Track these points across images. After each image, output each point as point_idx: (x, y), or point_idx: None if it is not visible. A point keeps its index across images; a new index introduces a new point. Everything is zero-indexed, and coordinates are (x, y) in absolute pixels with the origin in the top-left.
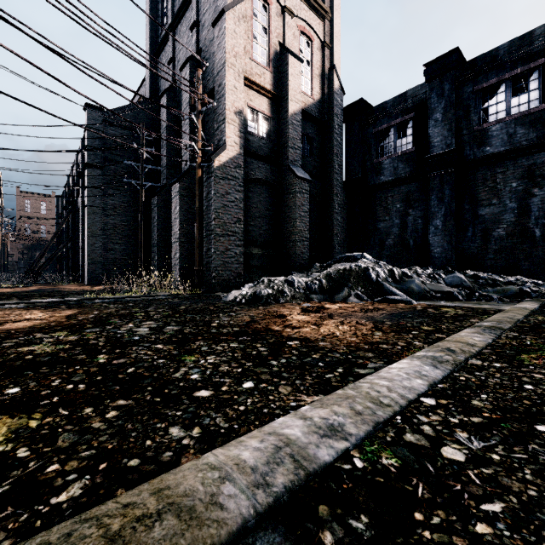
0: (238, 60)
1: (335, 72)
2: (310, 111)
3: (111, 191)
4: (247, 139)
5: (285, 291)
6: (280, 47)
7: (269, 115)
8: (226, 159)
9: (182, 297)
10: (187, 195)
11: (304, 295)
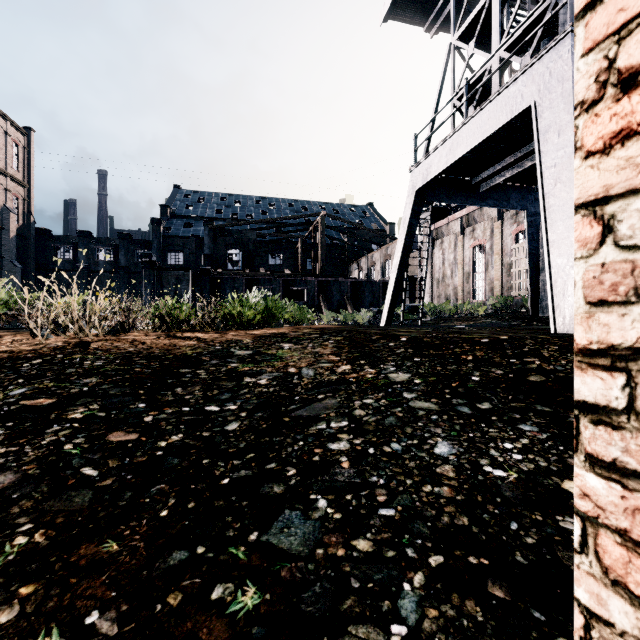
0: None
1: (32, 215)
2: (18, 231)
3: None
4: None
5: None
6: (4, 206)
7: None
8: None
9: None
10: None
11: None
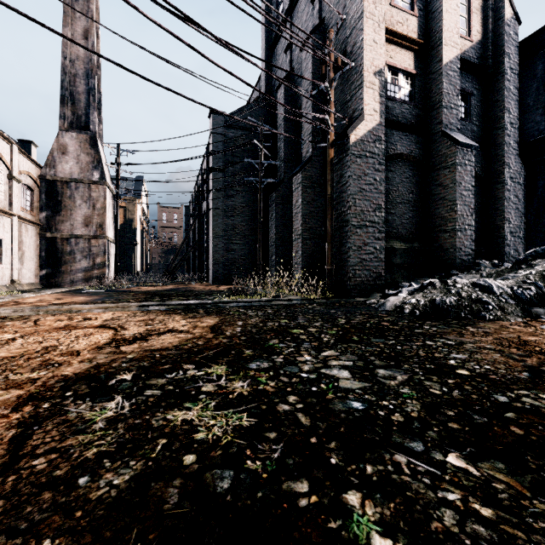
0: (378, 6)
1: None
2: (467, 59)
3: (231, 192)
4: (385, 106)
5: (488, 301)
6: None
7: (413, 72)
8: (363, 132)
9: (319, 303)
10: (310, 186)
11: (518, 307)
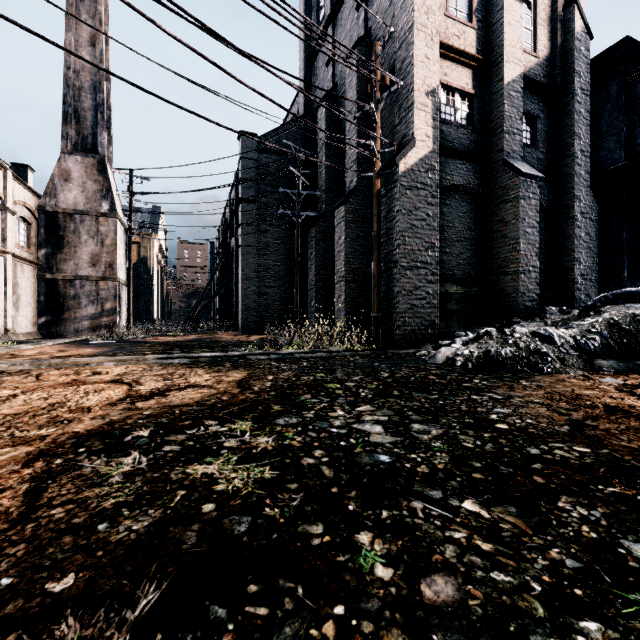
0: (431, 17)
1: (577, 7)
2: (532, 77)
3: (264, 227)
4: (440, 130)
5: (547, 352)
6: None
7: (471, 91)
8: (414, 161)
9: (363, 355)
10: (354, 220)
11: (580, 359)
